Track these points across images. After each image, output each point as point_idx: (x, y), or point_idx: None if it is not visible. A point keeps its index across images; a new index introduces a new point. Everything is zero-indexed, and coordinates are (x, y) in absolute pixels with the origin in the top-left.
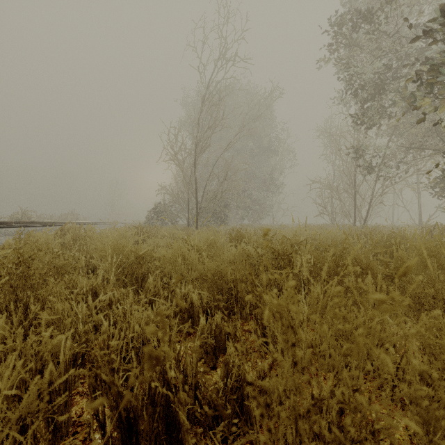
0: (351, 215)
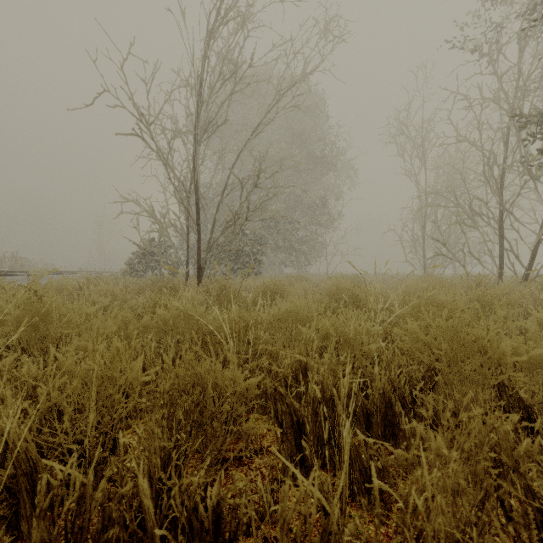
0: (459, 259)
